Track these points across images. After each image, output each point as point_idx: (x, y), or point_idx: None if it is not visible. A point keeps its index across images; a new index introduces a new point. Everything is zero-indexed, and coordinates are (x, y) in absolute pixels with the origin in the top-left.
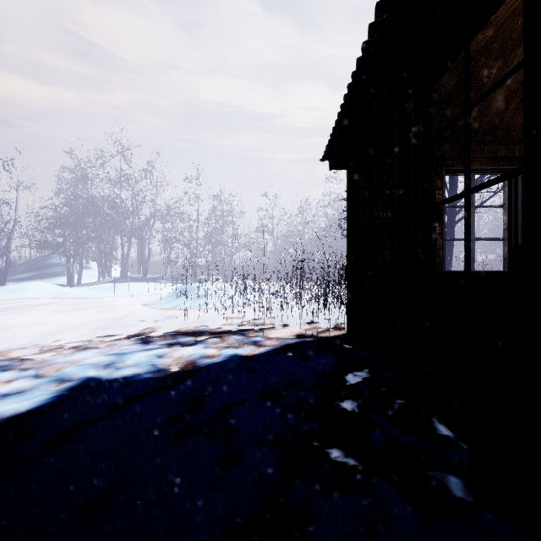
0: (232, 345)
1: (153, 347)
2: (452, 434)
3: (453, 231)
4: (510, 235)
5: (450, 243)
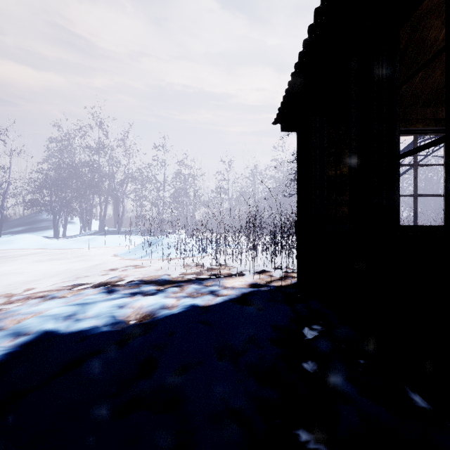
0: (191, 295)
1: (116, 296)
2: (430, 406)
3: None
4: None
5: None
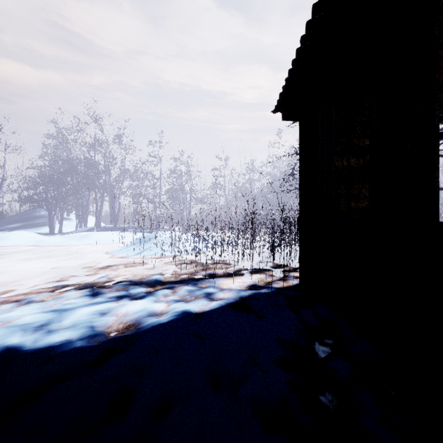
0: (183, 298)
1: (99, 301)
2: None
3: None
4: None
5: None
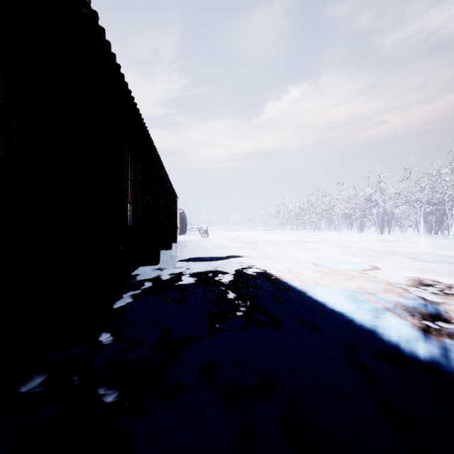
0: None
1: None
2: None
3: None
4: None
5: None
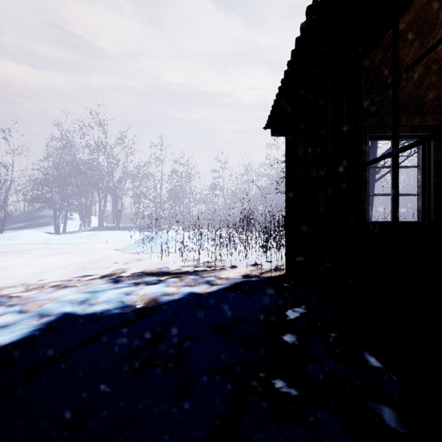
0: (189, 284)
1: (122, 285)
2: (382, 365)
3: (373, 188)
4: (424, 191)
5: (371, 198)
